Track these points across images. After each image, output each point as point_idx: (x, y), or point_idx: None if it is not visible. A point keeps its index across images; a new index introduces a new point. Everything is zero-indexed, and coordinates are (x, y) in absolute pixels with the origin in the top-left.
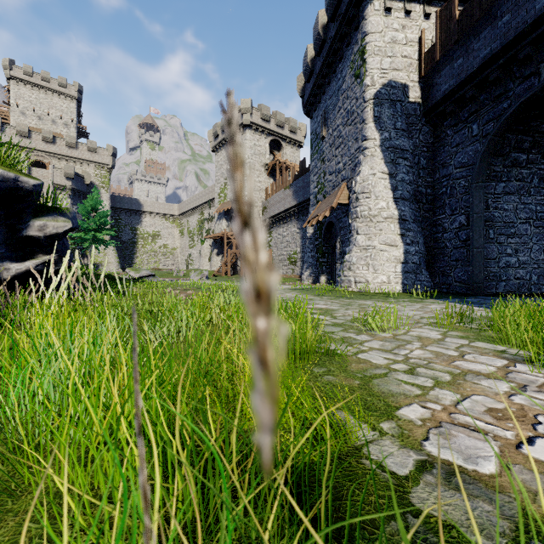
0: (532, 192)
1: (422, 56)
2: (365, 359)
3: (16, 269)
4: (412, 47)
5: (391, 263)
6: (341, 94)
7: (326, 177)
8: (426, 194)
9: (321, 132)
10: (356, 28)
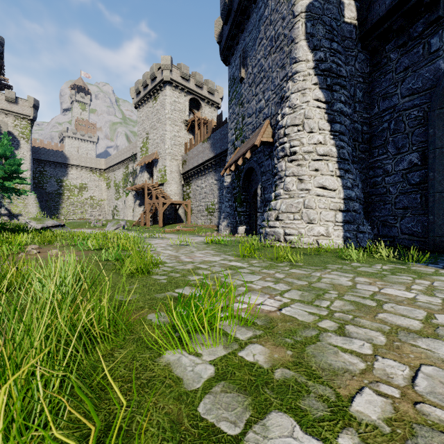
0: None
1: None
2: None
3: None
4: None
5: (329, 212)
6: (262, 23)
7: (245, 120)
8: (362, 131)
9: (240, 73)
10: None
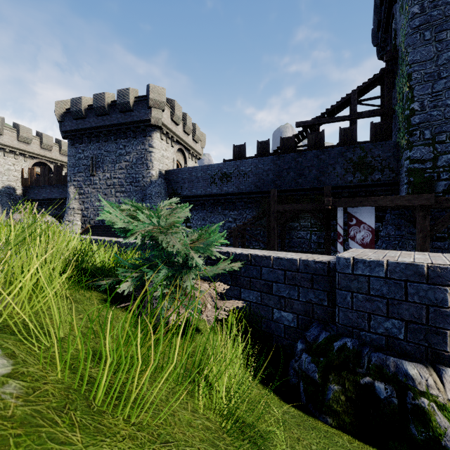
0: None
1: (23, 179)
2: None
3: None
4: (18, 173)
5: None
6: None
7: None
8: None
9: None
10: None
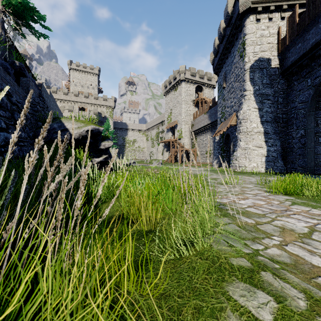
0: None
1: (279, 42)
2: (216, 190)
3: (97, 160)
4: (273, 37)
5: (259, 157)
6: (233, 65)
7: (226, 109)
8: (282, 117)
9: (223, 84)
10: (240, 31)
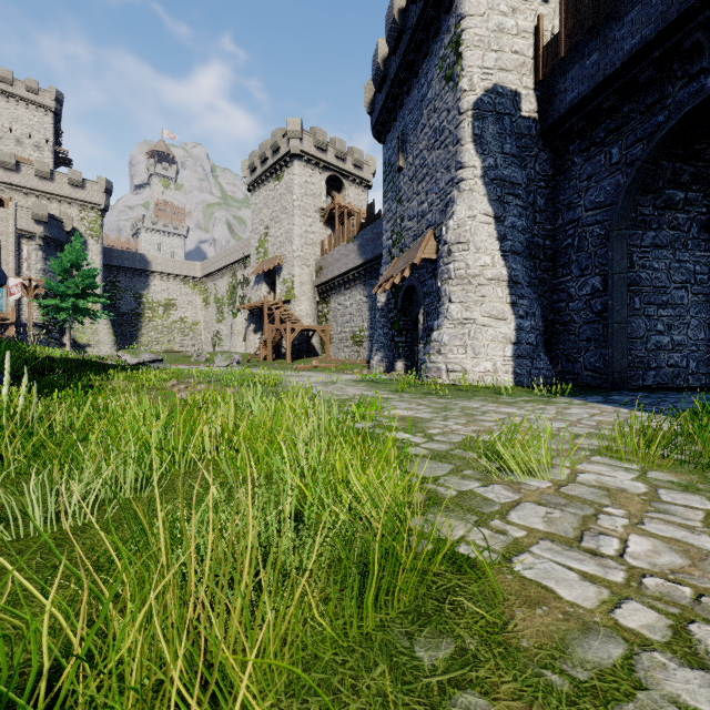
0: (690, 245)
1: (540, 52)
2: (535, 580)
3: None
4: (526, 39)
5: (498, 344)
6: (425, 106)
7: (405, 223)
8: (544, 247)
9: (397, 161)
10: (448, 10)
